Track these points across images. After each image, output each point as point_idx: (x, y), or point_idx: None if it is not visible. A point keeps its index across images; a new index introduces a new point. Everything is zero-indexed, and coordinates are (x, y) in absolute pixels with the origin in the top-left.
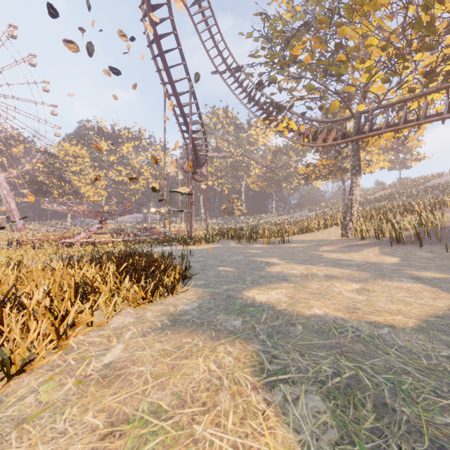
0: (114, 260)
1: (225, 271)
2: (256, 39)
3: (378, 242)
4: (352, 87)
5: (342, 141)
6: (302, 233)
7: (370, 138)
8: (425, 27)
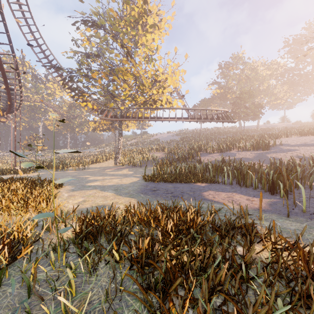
0: (9, 181)
1: (70, 181)
2: (71, 57)
3: (128, 166)
4: (119, 99)
5: (114, 119)
6: (94, 163)
7: None
8: (142, 90)
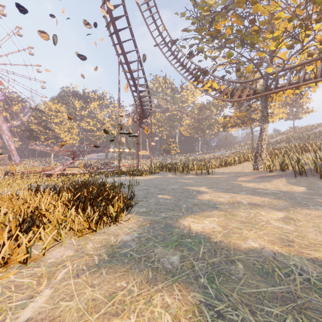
0: (72, 189)
1: (163, 198)
2: (188, 18)
3: (284, 174)
4: (263, 53)
5: (253, 96)
6: (222, 167)
7: (274, 94)
8: None
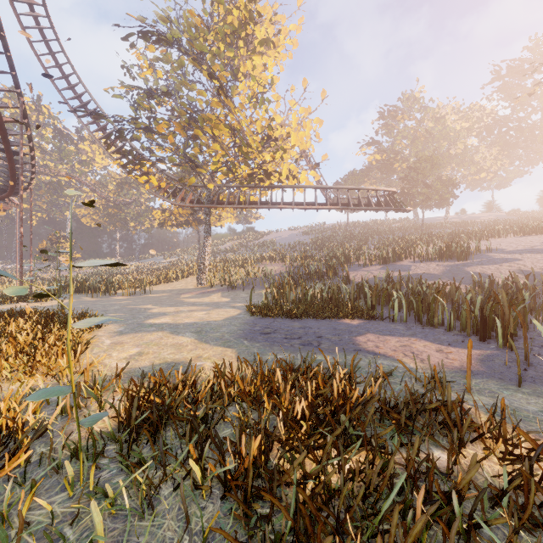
0: (6, 316)
1: (118, 315)
2: (120, 97)
3: (222, 289)
4: (205, 171)
5: (197, 206)
6: (161, 284)
7: None
8: (245, 154)
